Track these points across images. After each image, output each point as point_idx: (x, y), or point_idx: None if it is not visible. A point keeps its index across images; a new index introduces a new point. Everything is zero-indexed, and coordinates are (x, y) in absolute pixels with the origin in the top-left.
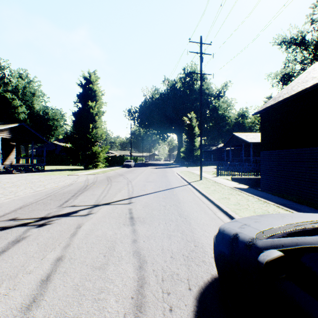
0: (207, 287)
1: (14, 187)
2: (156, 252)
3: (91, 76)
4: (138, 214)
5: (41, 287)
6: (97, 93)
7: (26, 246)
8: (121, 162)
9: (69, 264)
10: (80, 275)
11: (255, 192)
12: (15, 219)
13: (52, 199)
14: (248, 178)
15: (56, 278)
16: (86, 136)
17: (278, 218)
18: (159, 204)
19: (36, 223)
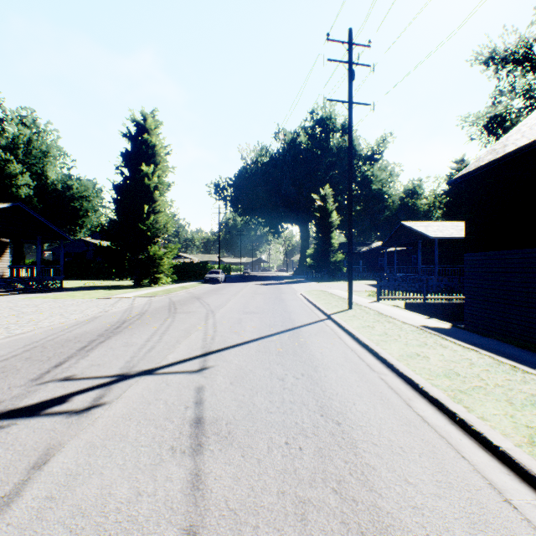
0: None
1: None
2: None
3: (147, 119)
4: (218, 407)
5: None
6: (157, 149)
7: None
8: (203, 274)
9: None
10: None
11: (474, 339)
12: None
13: (31, 358)
14: (438, 305)
15: None
16: (138, 227)
17: None
18: (270, 372)
19: None
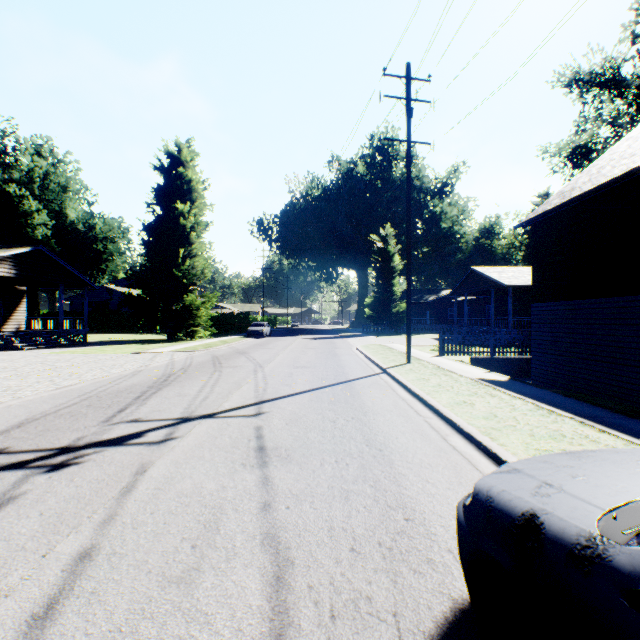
0: (445, 639)
1: (16, 378)
2: (315, 535)
3: (182, 150)
4: (277, 440)
5: (27, 638)
6: (193, 185)
7: (12, 521)
8: (244, 327)
9: (107, 569)
10: (130, 602)
11: (525, 390)
12: (3, 451)
13: (91, 405)
14: (506, 360)
15: (69, 612)
16: (172, 273)
17: (633, 468)
18: (322, 416)
19: (46, 462)
